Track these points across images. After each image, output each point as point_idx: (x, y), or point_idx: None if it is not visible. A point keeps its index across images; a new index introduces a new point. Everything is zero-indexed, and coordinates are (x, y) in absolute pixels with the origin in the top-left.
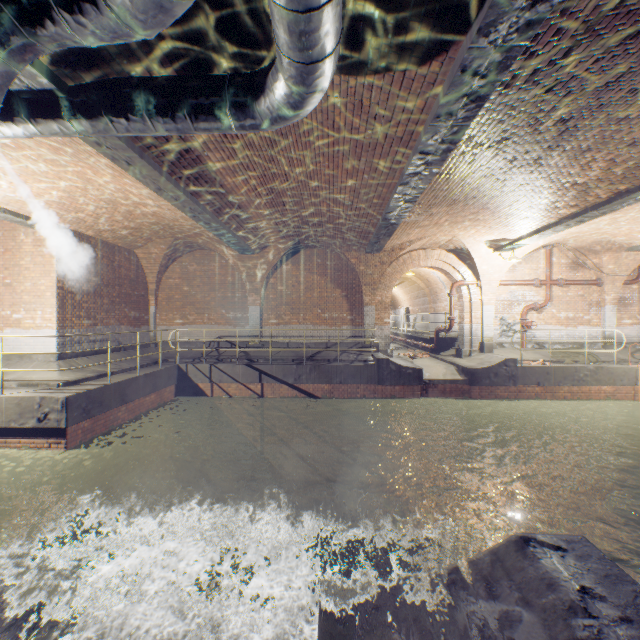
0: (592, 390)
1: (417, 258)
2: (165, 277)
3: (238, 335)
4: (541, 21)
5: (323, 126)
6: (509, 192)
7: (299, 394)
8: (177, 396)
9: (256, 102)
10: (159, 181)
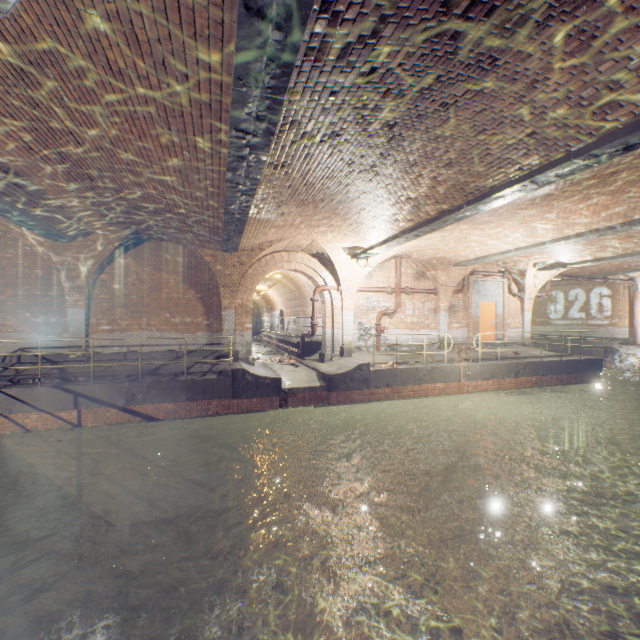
0: (429, 388)
1: (281, 260)
2: None
3: (52, 346)
4: None
5: (95, 63)
6: (355, 199)
7: (134, 418)
8: None
9: None
10: None
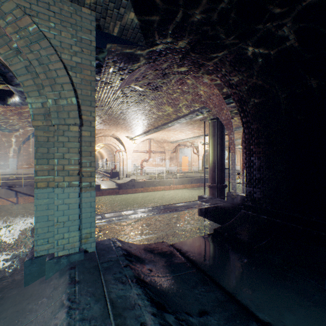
0: (158, 188)
1: (101, 140)
2: None
3: (2, 174)
4: None
5: None
6: (122, 124)
7: None
8: None
9: (9, 100)
10: None
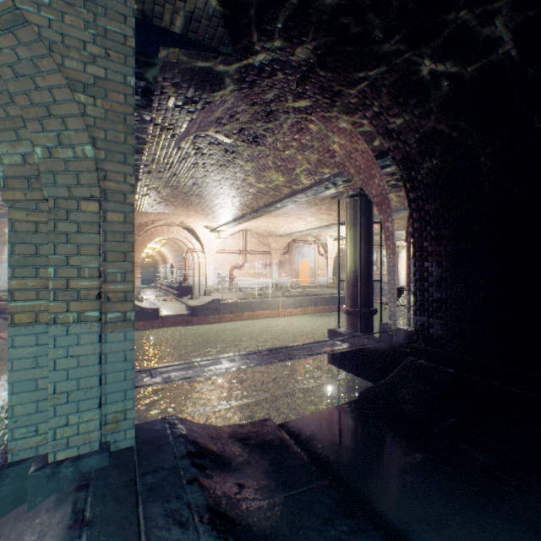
0: (260, 313)
1: (162, 231)
2: None
3: None
4: (141, 165)
5: None
6: (197, 205)
7: None
8: None
9: None
10: None
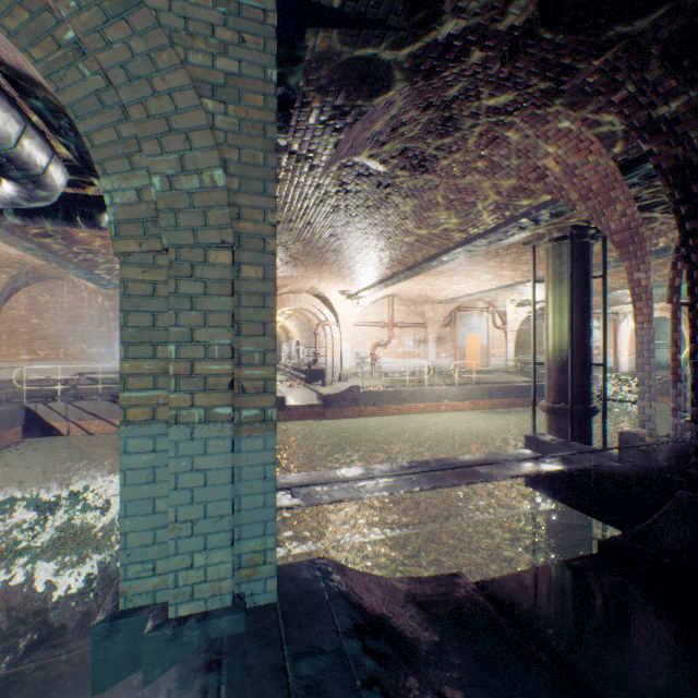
0: (412, 407)
1: (288, 300)
2: (6, 308)
3: (103, 371)
4: None
5: None
6: (332, 263)
7: None
8: (25, 438)
9: (102, 217)
10: (11, 238)
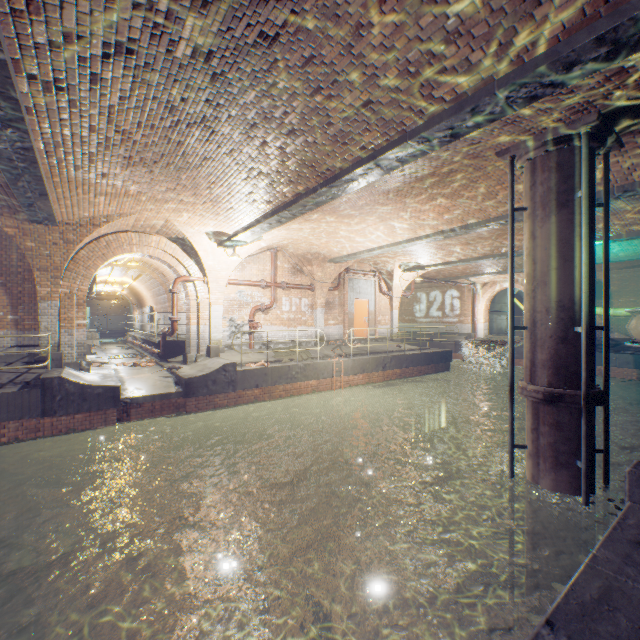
0: (303, 385)
1: (129, 242)
2: None
3: None
4: None
5: None
6: (198, 166)
7: None
8: None
9: None
10: None
